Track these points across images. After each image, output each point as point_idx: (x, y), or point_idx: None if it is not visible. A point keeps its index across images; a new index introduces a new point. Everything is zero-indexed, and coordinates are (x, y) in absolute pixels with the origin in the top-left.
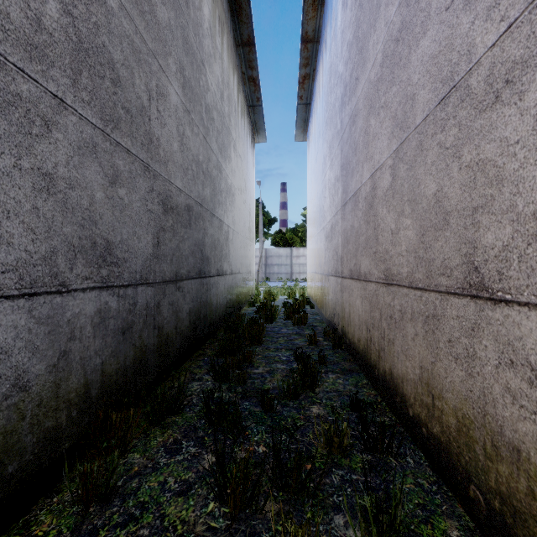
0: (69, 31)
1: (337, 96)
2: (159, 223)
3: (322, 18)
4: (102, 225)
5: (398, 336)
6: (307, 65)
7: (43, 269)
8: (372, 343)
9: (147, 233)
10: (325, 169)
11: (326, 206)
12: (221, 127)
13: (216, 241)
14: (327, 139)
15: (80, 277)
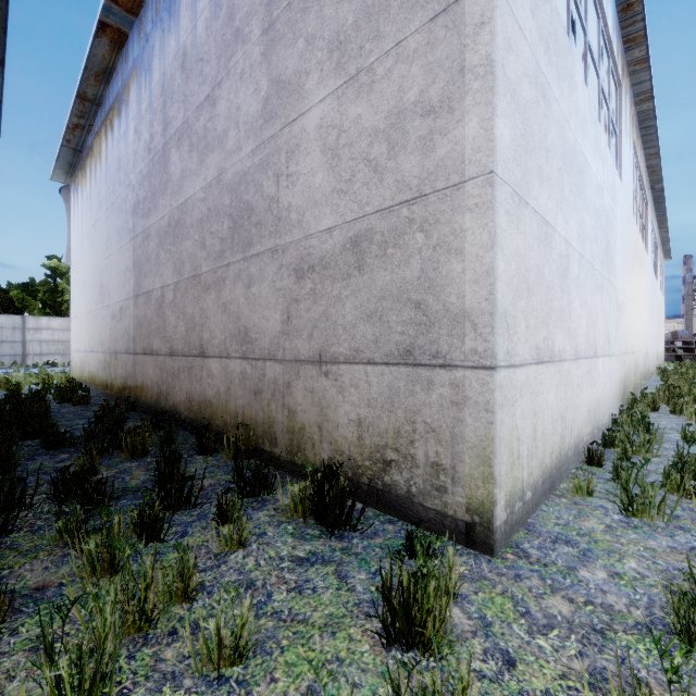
0: None
1: (129, 198)
2: None
3: (106, 91)
4: None
5: (177, 383)
6: (82, 117)
7: None
8: (162, 394)
9: None
10: (112, 250)
11: (113, 287)
12: None
13: None
14: (115, 222)
15: None
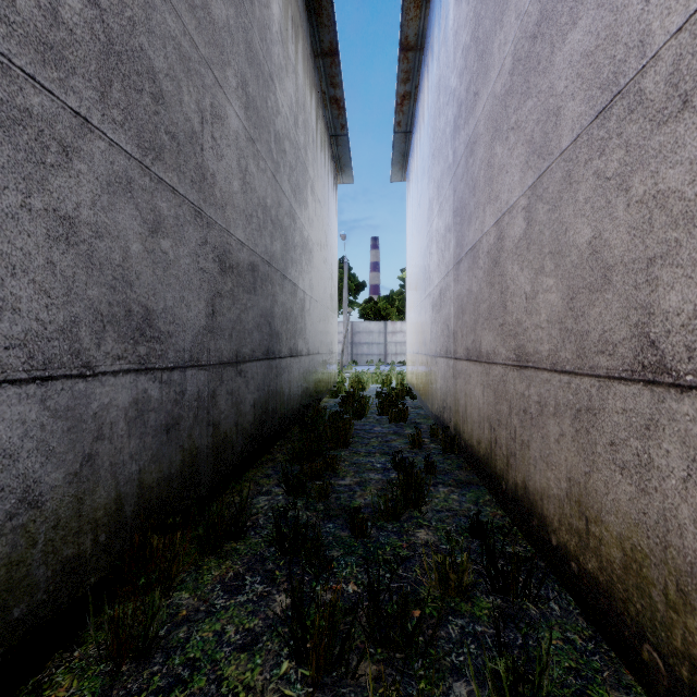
0: (95, 28)
1: (448, 119)
2: (215, 286)
3: (427, 17)
4: (140, 287)
5: (535, 437)
6: (407, 80)
7: (60, 345)
8: (497, 446)
9: (198, 299)
10: (432, 217)
11: (433, 266)
12: (294, 163)
13: (288, 311)
14: (434, 177)
15: (110, 356)
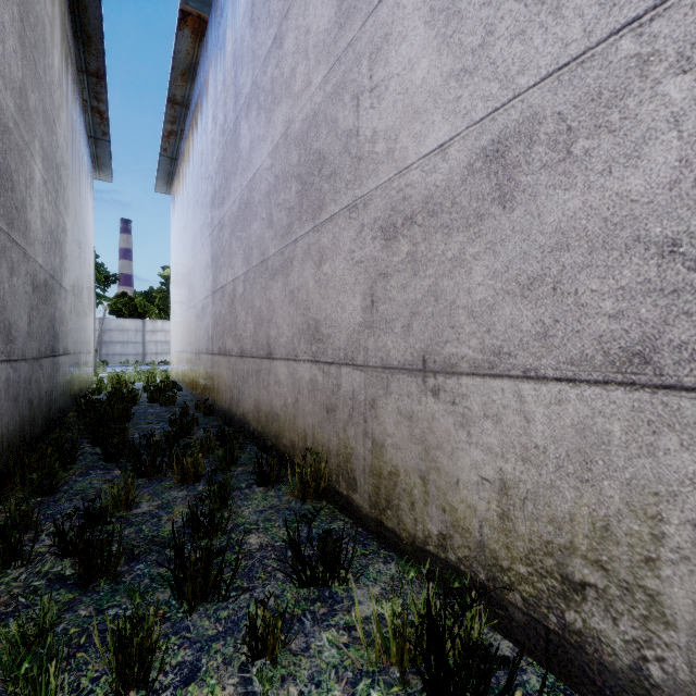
0: None
1: (208, 191)
2: (31, 303)
3: (193, 90)
4: (8, 310)
5: (246, 388)
6: (174, 122)
7: None
8: (233, 400)
9: (25, 313)
10: (196, 248)
11: (197, 286)
12: (66, 182)
13: (63, 315)
14: (198, 220)
15: (0, 352)
